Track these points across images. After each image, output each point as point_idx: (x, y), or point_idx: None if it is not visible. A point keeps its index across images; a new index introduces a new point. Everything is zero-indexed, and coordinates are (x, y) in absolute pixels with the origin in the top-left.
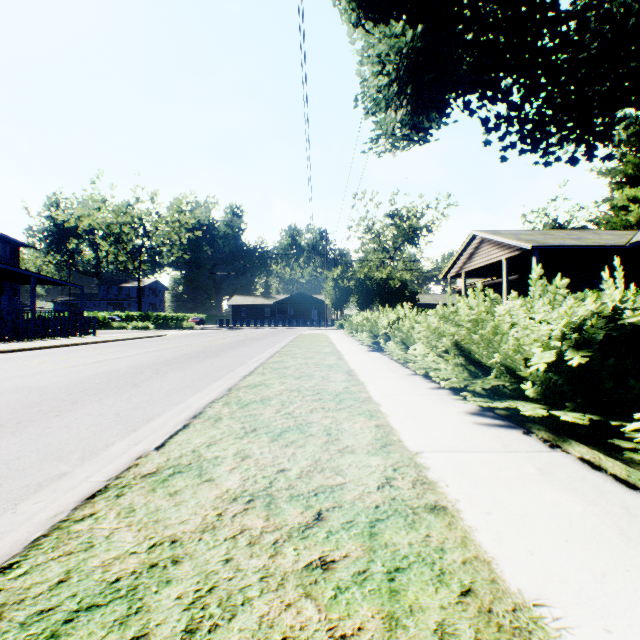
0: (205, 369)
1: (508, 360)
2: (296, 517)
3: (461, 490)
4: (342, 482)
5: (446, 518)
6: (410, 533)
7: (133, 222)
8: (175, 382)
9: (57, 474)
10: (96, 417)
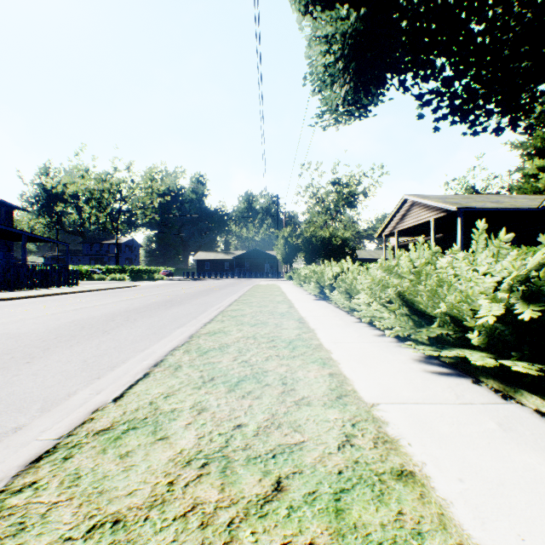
0: (170, 316)
1: (454, 311)
2: (253, 487)
3: (425, 450)
4: (301, 440)
5: (416, 488)
6: (380, 509)
7: (112, 188)
8: (142, 329)
9: (13, 427)
10: (64, 364)
